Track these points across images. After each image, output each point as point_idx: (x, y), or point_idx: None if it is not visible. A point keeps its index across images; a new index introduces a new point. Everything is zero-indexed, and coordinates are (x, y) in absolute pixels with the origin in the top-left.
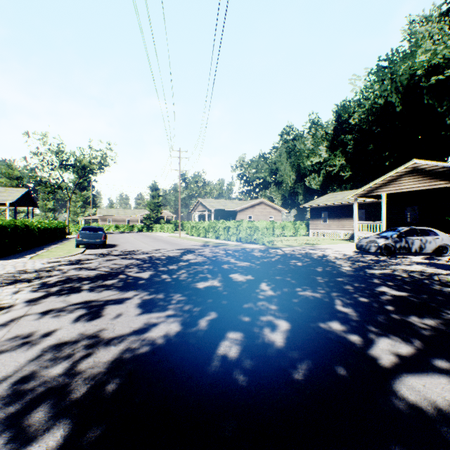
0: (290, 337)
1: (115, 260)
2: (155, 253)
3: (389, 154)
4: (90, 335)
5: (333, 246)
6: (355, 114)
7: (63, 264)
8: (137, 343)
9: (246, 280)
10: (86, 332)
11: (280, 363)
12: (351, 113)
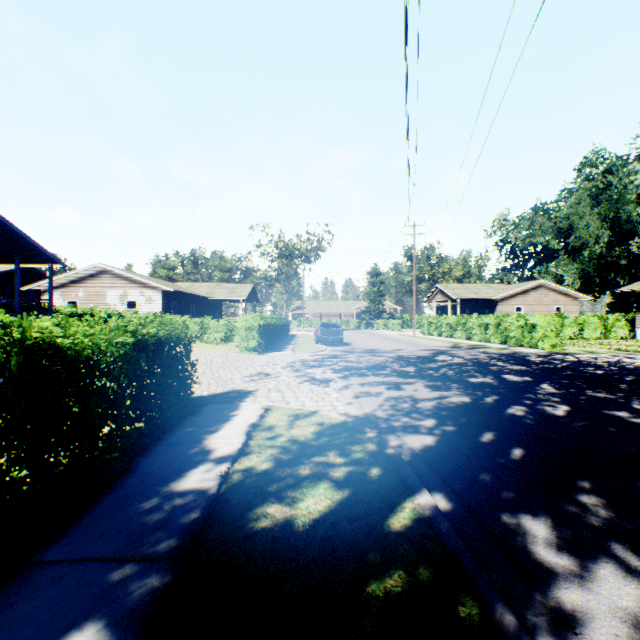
0: (569, 413)
1: (367, 357)
2: (400, 352)
3: None
4: (406, 396)
5: None
6: None
7: (326, 357)
8: (443, 402)
9: (522, 380)
10: (402, 395)
11: (558, 420)
12: None
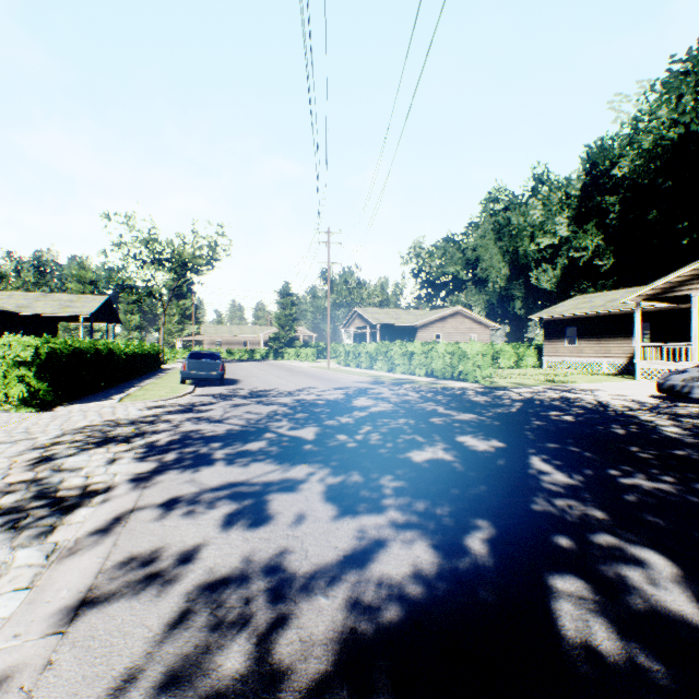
0: None
1: (247, 406)
2: (304, 394)
3: (690, 225)
4: (265, 563)
5: (602, 386)
6: (623, 160)
7: (170, 411)
8: (368, 593)
9: (493, 448)
10: (255, 557)
11: None
12: (615, 158)
